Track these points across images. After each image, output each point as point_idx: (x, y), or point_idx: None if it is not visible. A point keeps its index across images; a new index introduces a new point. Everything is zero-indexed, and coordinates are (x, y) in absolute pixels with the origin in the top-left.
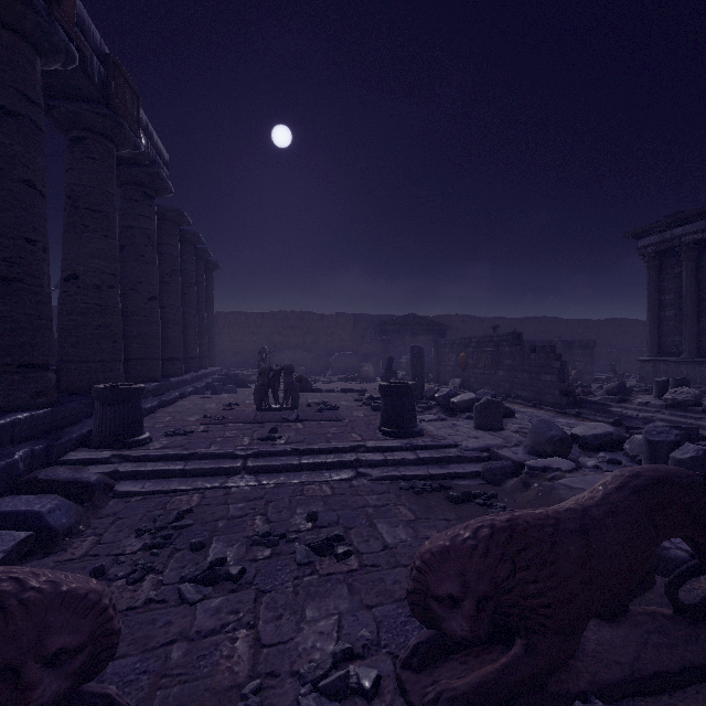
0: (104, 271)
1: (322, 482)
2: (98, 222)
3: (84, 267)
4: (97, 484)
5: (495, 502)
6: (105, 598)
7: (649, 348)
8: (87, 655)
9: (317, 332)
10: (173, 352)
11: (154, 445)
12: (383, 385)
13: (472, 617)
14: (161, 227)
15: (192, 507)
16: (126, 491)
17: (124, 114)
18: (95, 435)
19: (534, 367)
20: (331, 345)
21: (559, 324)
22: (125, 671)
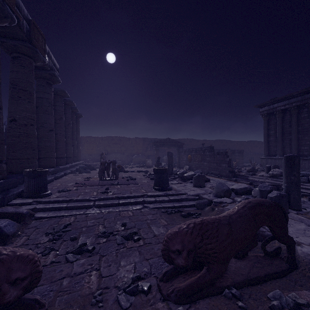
0: (28, 118)
1: (128, 210)
2: (26, 95)
3: (19, 116)
4: (26, 214)
5: (200, 216)
6: (35, 257)
7: (264, 153)
8: (28, 281)
9: (126, 146)
10: (61, 154)
11: (53, 196)
12: (155, 169)
13: (186, 257)
14: (55, 98)
15: (71, 223)
16: (40, 216)
17: (38, 47)
18: (25, 192)
19: (218, 161)
20: (133, 151)
21: (229, 143)
22: (42, 291)
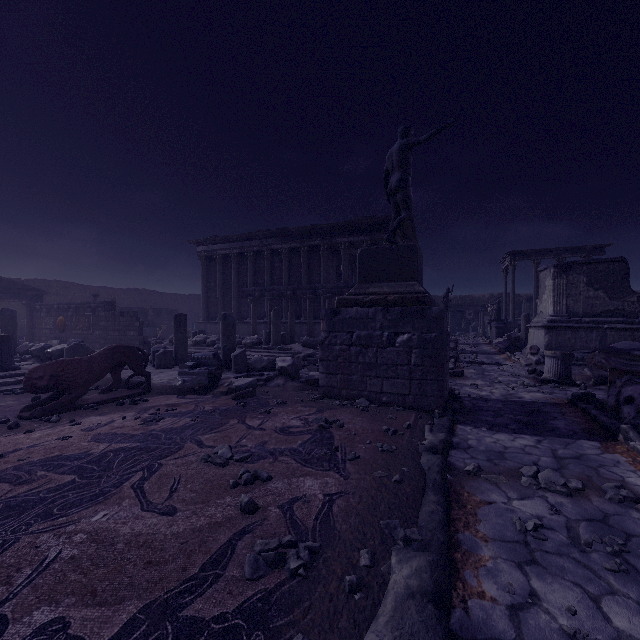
0: None
1: None
2: None
3: None
4: None
5: None
6: None
7: (203, 314)
8: None
9: None
10: None
11: None
12: None
13: (48, 379)
14: None
15: None
16: None
17: None
18: None
19: (123, 327)
20: None
21: (156, 296)
22: None
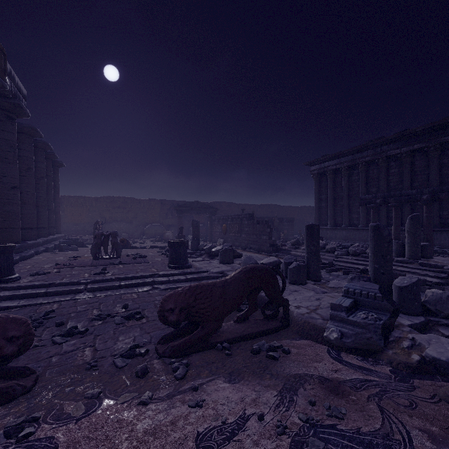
0: None
1: (133, 293)
2: None
3: None
4: None
5: None
6: (28, 321)
7: (315, 221)
8: (23, 341)
9: (136, 211)
10: (29, 223)
11: (23, 280)
12: (170, 241)
13: (178, 314)
14: (19, 138)
15: (54, 310)
16: (7, 306)
17: None
18: None
19: (258, 232)
20: (146, 219)
21: (279, 209)
22: None
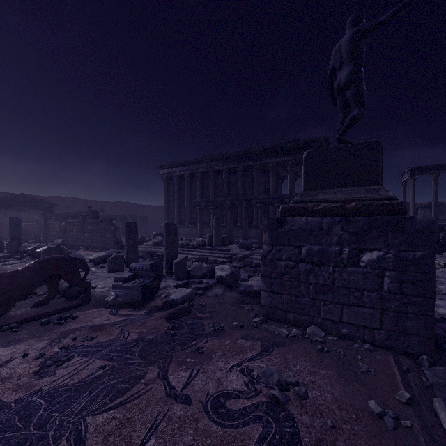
0: None
1: None
2: None
3: None
4: None
5: None
6: None
7: (164, 220)
8: None
9: None
10: None
11: None
12: None
13: None
14: None
15: None
16: None
17: None
18: None
19: (103, 230)
20: None
21: (135, 207)
22: None
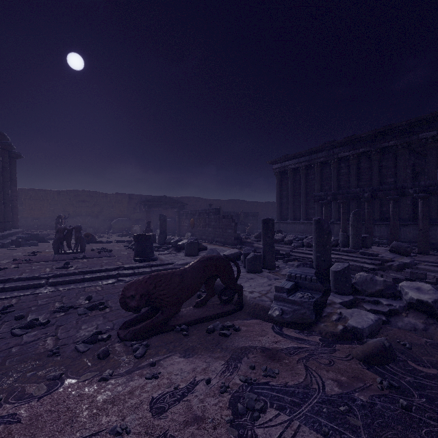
0: None
1: (97, 286)
2: None
3: None
4: None
5: None
6: None
7: (277, 216)
8: None
9: (102, 205)
10: None
11: None
12: (135, 235)
13: (138, 300)
14: None
15: (12, 304)
16: None
17: None
18: None
19: (224, 226)
20: (112, 214)
21: (245, 204)
22: None
